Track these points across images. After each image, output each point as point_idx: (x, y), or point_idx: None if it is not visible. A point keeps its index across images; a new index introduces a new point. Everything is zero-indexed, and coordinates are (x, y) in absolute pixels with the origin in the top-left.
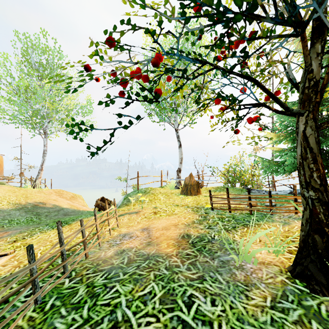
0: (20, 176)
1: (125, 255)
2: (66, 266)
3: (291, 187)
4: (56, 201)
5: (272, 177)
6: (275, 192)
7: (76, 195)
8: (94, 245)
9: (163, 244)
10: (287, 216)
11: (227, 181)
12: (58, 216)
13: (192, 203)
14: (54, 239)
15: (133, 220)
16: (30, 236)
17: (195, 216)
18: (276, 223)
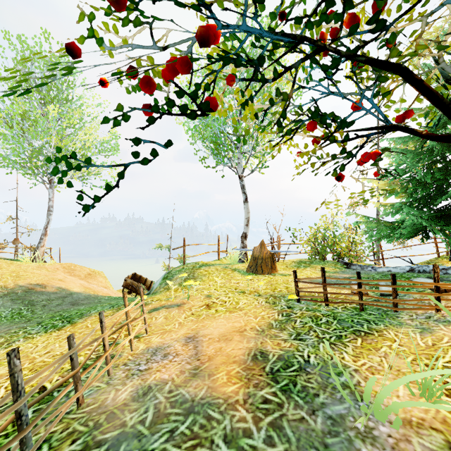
0: (13, 243)
1: (150, 402)
2: (27, 438)
3: (411, 262)
4: (62, 281)
5: (377, 245)
6: (387, 269)
7: (95, 272)
8: (98, 377)
9: (221, 375)
10: (422, 315)
11: (314, 252)
12: (62, 306)
13: (265, 288)
14: (40, 355)
15: (172, 320)
16: (6, 345)
17: (271, 313)
18: (407, 328)
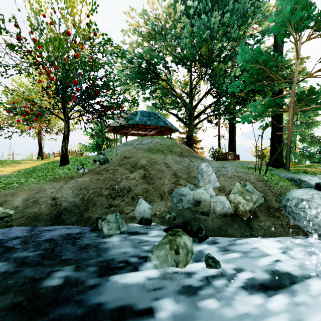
0: None
1: None
2: None
3: None
4: None
5: None
6: None
7: None
8: None
9: None
10: None
11: None
12: None
13: None
14: None
15: None
16: None
17: None
18: None
